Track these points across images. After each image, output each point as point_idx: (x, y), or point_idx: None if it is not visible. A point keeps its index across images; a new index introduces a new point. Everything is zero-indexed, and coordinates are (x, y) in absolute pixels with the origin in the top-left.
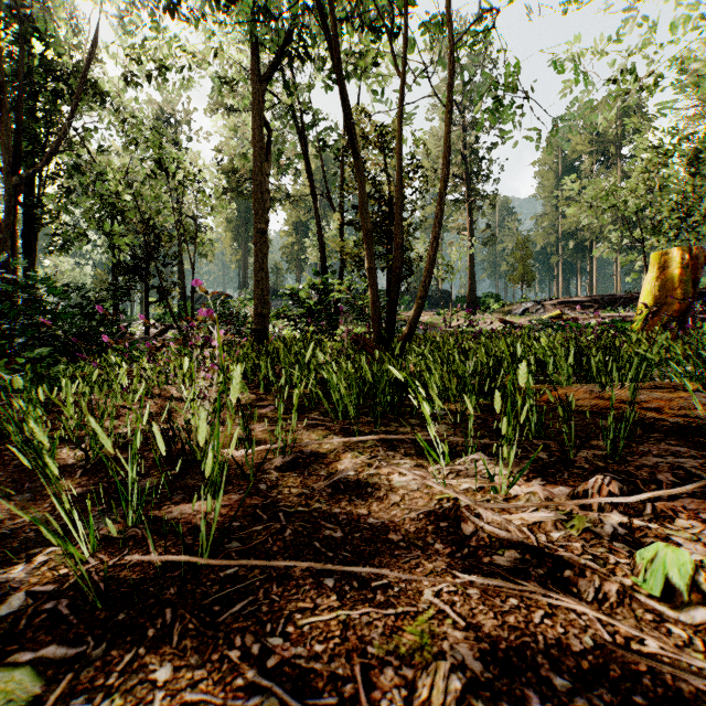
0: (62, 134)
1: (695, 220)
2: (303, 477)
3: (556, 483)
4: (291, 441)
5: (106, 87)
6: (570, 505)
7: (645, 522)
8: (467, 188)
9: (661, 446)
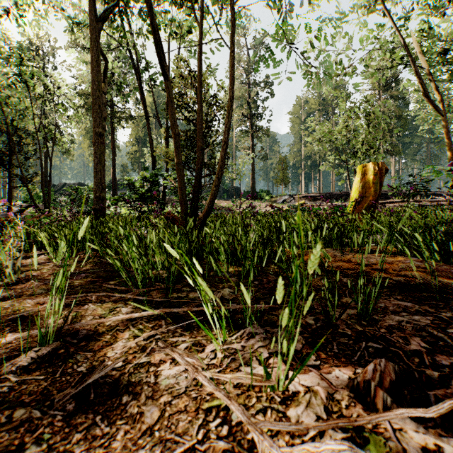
0: None
1: (374, 150)
2: (52, 379)
3: (329, 360)
4: (71, 319)
5: None
6: (356, 409)
7: (440, 429)
8: (250, 123)
9: (392, 301)
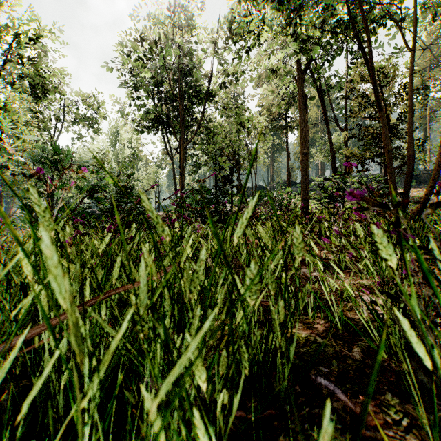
0: (201, 120)
1: None
2: None
3: None
4: None
5: (214, 91)
6: None
7: None
8: None
9: None
